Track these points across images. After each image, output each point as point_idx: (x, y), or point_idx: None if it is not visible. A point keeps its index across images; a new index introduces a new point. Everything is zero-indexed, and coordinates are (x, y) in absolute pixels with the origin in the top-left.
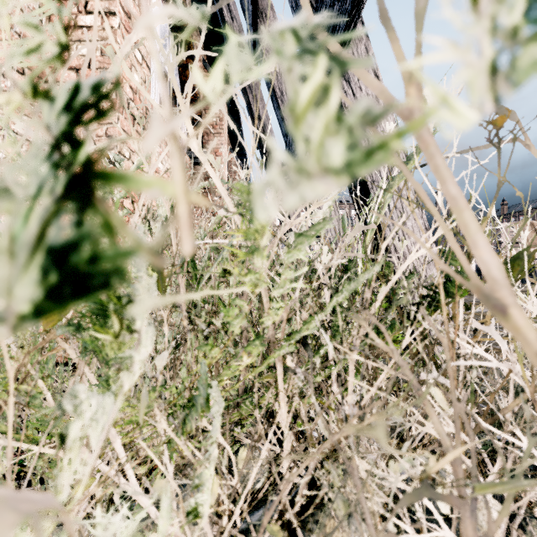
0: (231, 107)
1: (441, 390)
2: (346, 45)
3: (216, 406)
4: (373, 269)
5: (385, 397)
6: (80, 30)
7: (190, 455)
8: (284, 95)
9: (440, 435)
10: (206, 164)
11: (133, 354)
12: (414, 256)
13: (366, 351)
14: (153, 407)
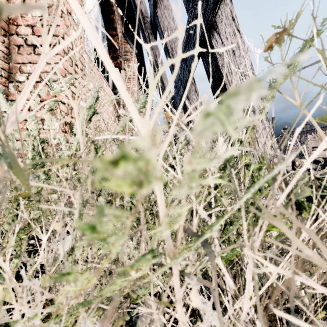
0: (140, 63)
1: None
2: (218, 5)
3: None
4: (289, 159)
5: None
6: None
7: None
8: (173, 50)
9: None
10: None
11: None
12: (324, 145)
13: (292, 266)
14: None
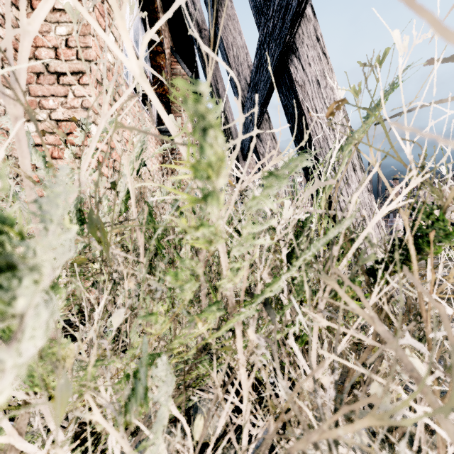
0: None
1: (445, 374)
2: (298, 23)
3: (164, 387)
4: (344, 224)
5: (384, 392)
6: (58, 13)
7: (130, 450)
8: (240, 75)
9: (450, 437)
10: (151, 92)
11: (3, 356)
12: (386, 209)
13: (339, 318)
14: (97, 379)
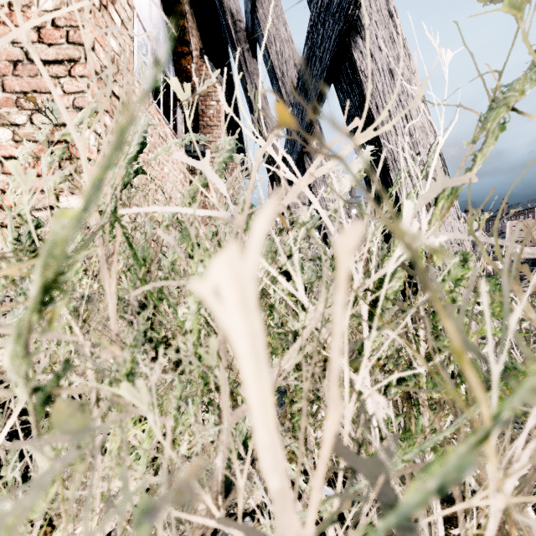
0: (229, 101)
1: None
2: None
3: None
4: None
5: None
6: None
7: None
8: (285, 76)
9: None
10: None
11: None
12: None
13: None
14: None
